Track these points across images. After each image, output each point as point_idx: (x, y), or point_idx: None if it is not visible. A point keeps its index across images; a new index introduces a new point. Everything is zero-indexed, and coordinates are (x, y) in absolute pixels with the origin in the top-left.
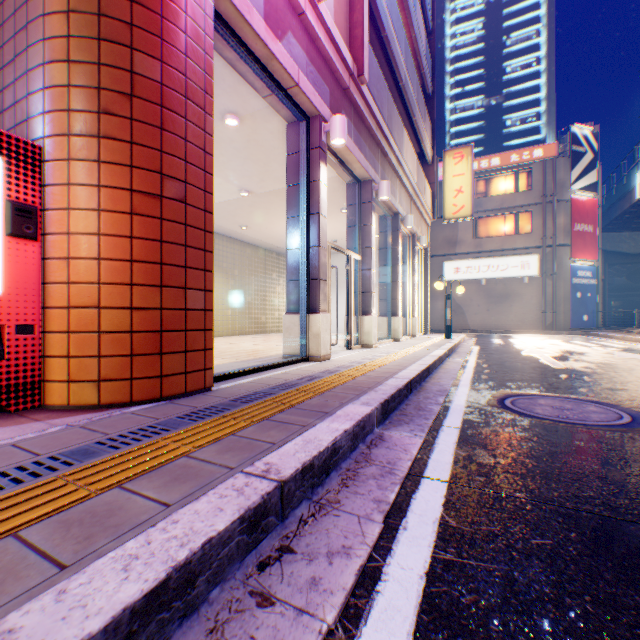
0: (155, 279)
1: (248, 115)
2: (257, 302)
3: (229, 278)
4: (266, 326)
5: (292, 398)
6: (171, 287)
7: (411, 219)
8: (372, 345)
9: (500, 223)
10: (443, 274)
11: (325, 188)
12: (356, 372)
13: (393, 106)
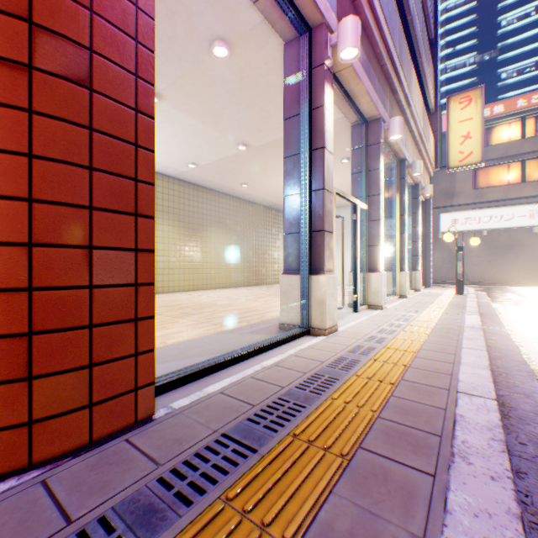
0: (14, 230)
1: (238, 40)
2: (257, 256)
3: (231, 234)
4: (266, 278)
5: (288, 491)
6: (54, 245)
7: (419, 165)
8: (381, 306)
9: (503, 172)
10: (439, 226)
11: (331, 117)
12: (387, 370)
13: (402, 37)
